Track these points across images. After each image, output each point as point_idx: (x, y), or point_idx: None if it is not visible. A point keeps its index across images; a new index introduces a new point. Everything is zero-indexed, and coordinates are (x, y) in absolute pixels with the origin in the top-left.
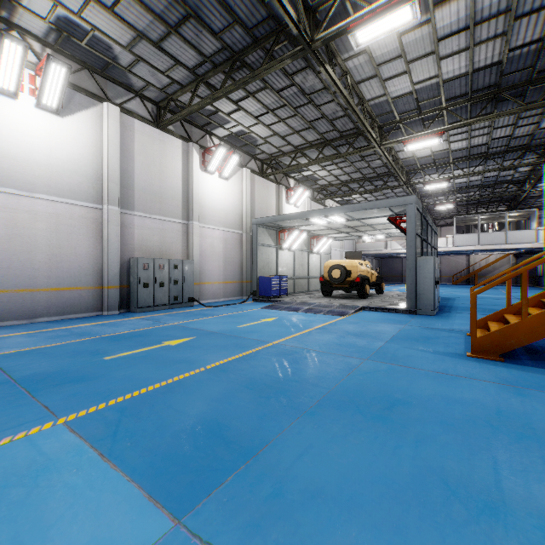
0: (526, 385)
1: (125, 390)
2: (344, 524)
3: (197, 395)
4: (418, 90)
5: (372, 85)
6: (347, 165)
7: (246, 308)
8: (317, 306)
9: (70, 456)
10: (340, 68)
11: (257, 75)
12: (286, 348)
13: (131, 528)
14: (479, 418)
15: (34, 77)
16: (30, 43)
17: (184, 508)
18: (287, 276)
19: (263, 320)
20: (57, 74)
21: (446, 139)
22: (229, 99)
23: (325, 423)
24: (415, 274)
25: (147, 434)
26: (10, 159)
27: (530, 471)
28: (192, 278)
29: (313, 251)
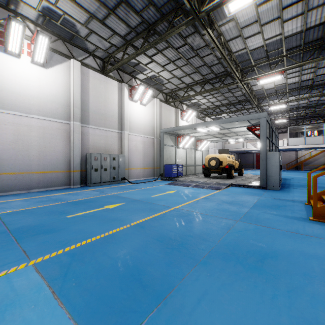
0: None
1: (77, 240)
2: None
3: (123, 245)
4: (267, 44)
5: (237, 42)
6: (219, 95)
7: (157, 184)
8: (201, 183)
9: (32, 293)
10: (216, 31)
11: (164, 37)
12: (183, 212)
13: None
14: None
15: (30, 45)
16: (27, 24)
17: None
18: (182, 164)
19: (167, 192)
20: (43, 42)
21: (285, 76)
22: (146, 55)
23: (215, 272)
24: (266, 163)
25: (87, 276)
26: (16, 94)
27: None
28: (124, 166)
29: (198, 149)
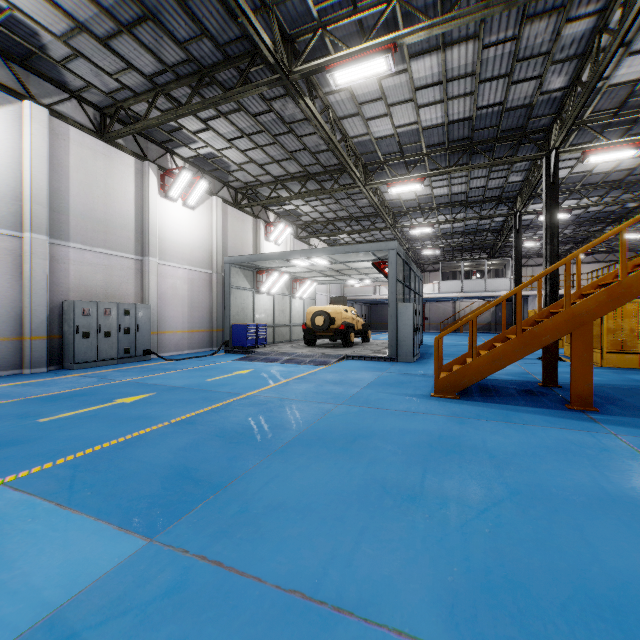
0: (469, 416)
1: (75, 449)
2: (298, 522)
3: (161, 447)
4: (400, 134)
5: (355, 123)
6: (333, 202)
7: (217, 361)
8: (298, 356)
9: (21, 510)
10: (321, 101)
11: (230, 97)
12: (261, 399)
13: (104, 550)
14: (423, 442)
15: None
16: None
17: (156, 531)
18: (265, 323)
19: (237, 373)
20: None
21: (429, 184)
22: (196, 116)
23: (293, 458)
24: (396, 321)
25: (109, 484)
26: None
27: (448, 473)
28: (149, 327)
29: (296, 296)
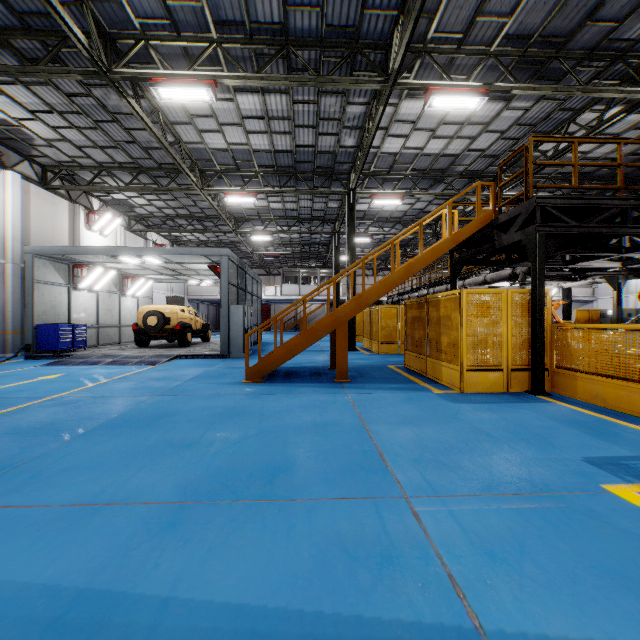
0: (264, 393)
1: None
2: (89, 473)
3: None
4: (234, 150)
5: (189, 130)
6: (171, 199)
7: (13, 368)
8: (125, 357)
9: None
10: (150, 103)
11: (32, 73)
12: (69, 399)
13: None
14: (217, 413)
15: None
16: None
17: None
18: (85, 324)
19: (42, 378)
20: None
21: (265, 198)
22: None
23: (95, 438)
24: (228, 321)
25: None
26: None
27: (225, 428)
28: None
29: (127, 294)
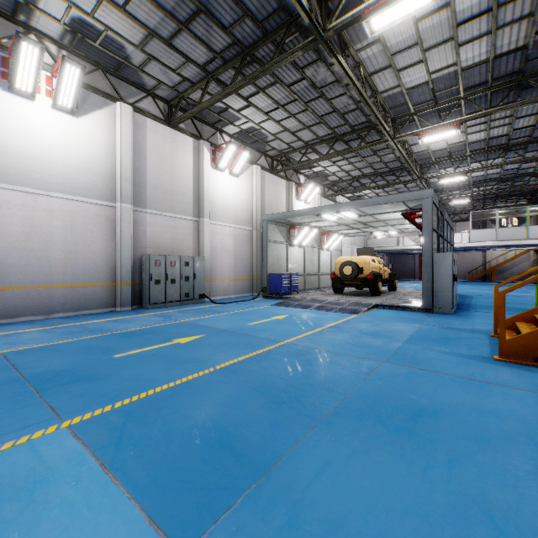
0: None
1: (132, 391)
2: None
3: (205, 398)
4: (434, 80)
5: (386, 76)
6: (359, 160)
7: (256, 305)
8: (328, 303)
9: (70, 466)
10: (352, 59)
11: (268, 69)
12: (298, 348)
13: None
14: (518, 434)
15: (50, 79)
16: (46, 45)
17: (188, 536)
18: (297, 273)
19: (274, 318)
20: (72, 75)
21: (463, 130)
22: (239, 95)
23: (344, 435)
24: (431, 271)
25: (152, 442)
26: (28, 159)
27: None
28: (203, 275)
29: (324, 248)
